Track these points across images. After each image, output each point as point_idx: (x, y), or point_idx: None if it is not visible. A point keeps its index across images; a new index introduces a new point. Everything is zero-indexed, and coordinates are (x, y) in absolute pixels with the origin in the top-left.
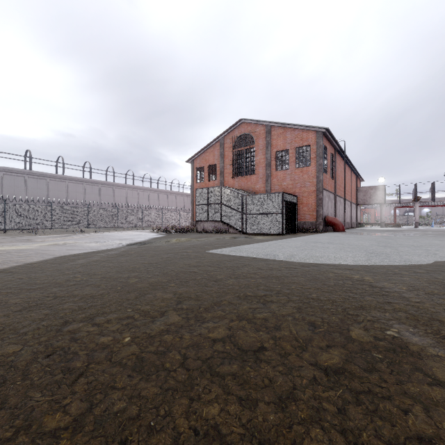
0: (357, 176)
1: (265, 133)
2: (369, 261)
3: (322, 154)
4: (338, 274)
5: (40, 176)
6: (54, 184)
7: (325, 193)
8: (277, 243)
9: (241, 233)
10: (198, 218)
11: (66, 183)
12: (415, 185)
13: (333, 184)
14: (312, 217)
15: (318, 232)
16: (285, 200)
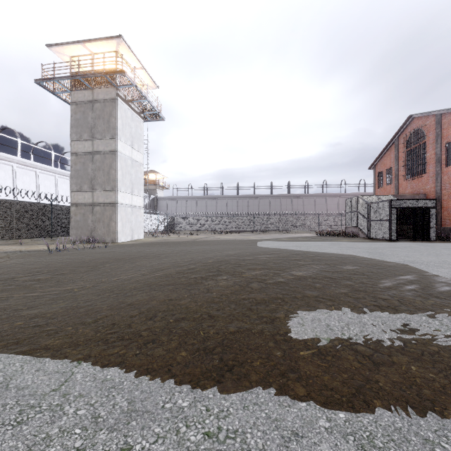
0: None
1: (435, 124)
2: (267, 246)
3: None
4: (240, 246)
5: (277, 197)
6: (284, 201)
7: None
8: (304, 242)
9: (367, 238)
10: (346, 224)
11: (291, 199)
12: None
13: None
14: None
15: None
16: (395, 207)
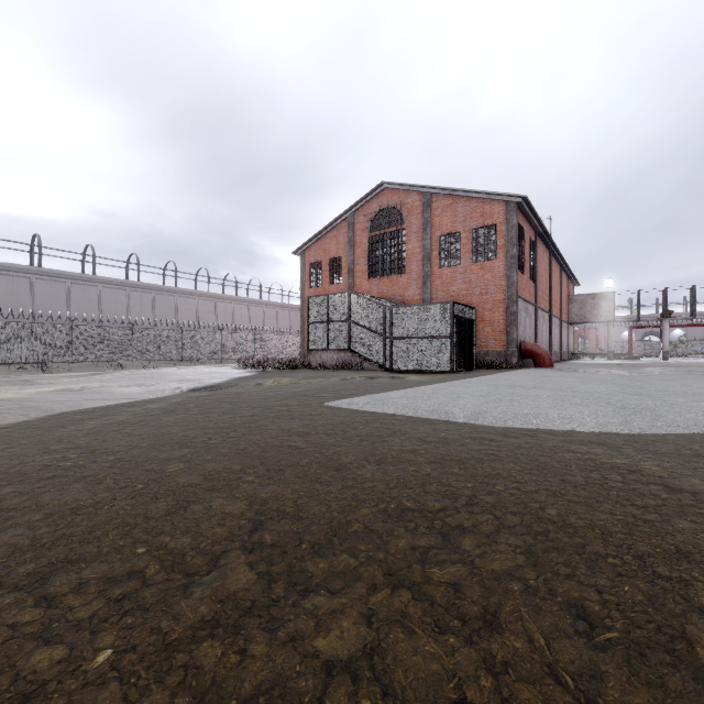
0: (569, 277)
1: (422, 205)
2: (629, 426)
3: (517, 239)
4: (581, 455)
5: (56, 278)
6: (79, 290)
7: (521, 304)
8: (447, 388)
9: (383, 369)
10: (312, 345)
11: (98, 289)
12: (663, 292)
13: (533, 289)
14: (500, 344)
15: (510, 368)
16: (456, 315)
